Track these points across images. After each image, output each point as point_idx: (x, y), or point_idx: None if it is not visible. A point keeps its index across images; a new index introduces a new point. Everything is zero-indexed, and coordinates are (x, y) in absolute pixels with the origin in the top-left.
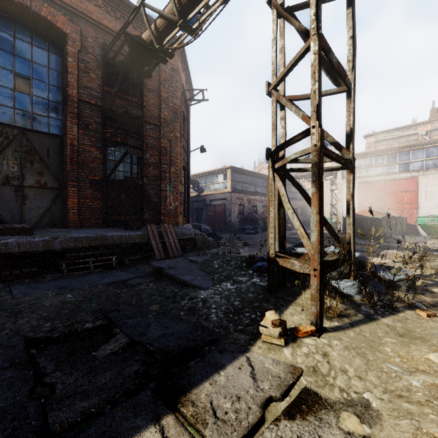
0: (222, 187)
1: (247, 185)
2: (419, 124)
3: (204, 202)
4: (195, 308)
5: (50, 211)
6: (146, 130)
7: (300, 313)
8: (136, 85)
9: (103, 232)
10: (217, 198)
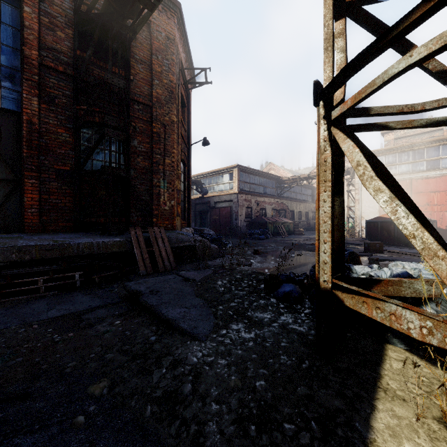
0: (228, 187)
1: (255, 185)
2: None
3: (208, 204)
4: (177, 394)
5: (2, 210)
6: (134, 110)
7: (411, 429)
8: (117, 48)
9: (68, 238)
10: (223, 199)
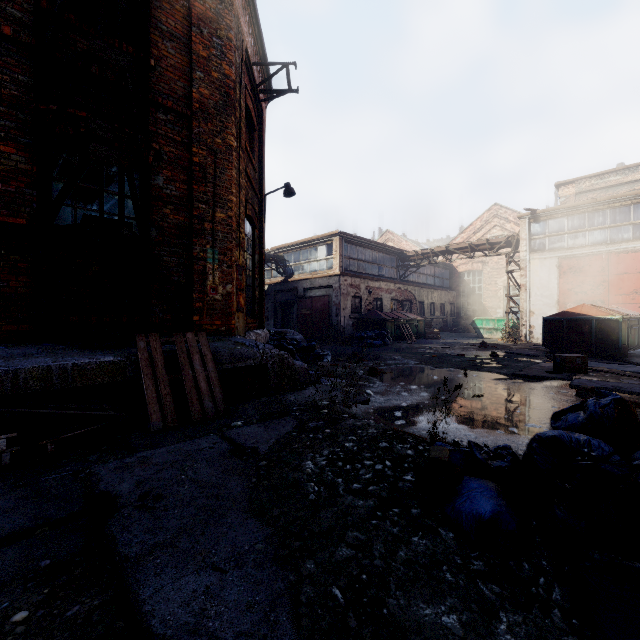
0: (325, 266)
1: (366, 263)
2: None
3: (294, 292)
4: None
5: None
6: (157, 122)
7: None
8: None
9: (2, 358)
10: (317, 285)
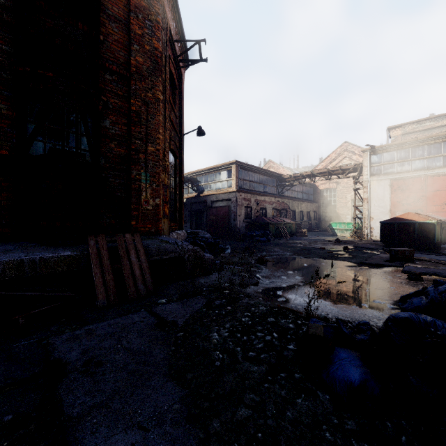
0: (226, 185)
1: (255, 183)
2: None
3: (204, 203)
4: None
5: None
6: (105, 81)
7: None
8: None
9: None
10: (220, 198)
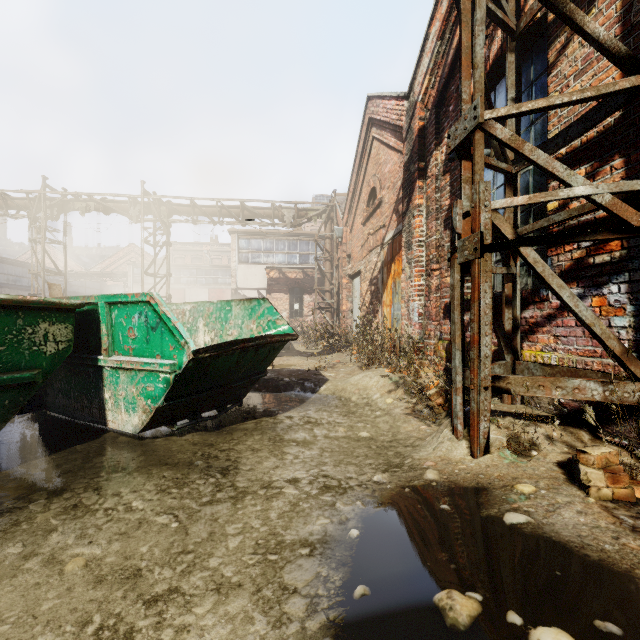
0: None
1: (16, 277)
2: (203, 244)
3: None
4: None
5: None
6: None
7: None
8: None
9: None
10: None
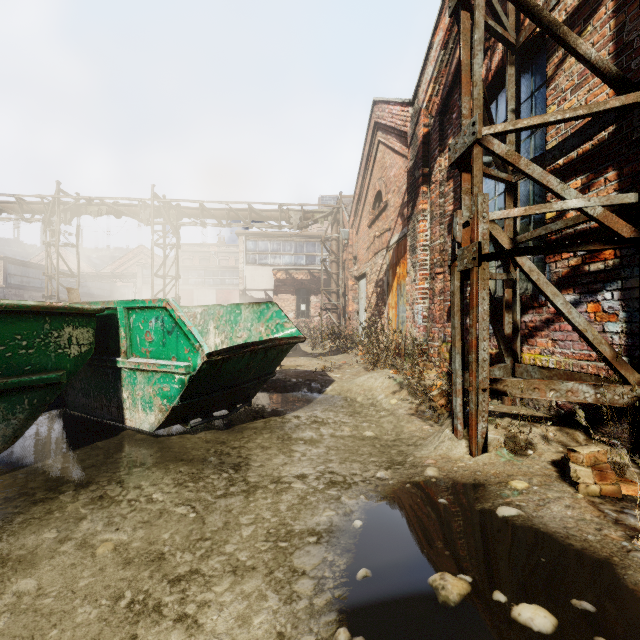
0: None
1: (30, 279)
2: (211, 245)
3: None
4: None
5: None
6: None
7: None
8: None
9: None
10: None
